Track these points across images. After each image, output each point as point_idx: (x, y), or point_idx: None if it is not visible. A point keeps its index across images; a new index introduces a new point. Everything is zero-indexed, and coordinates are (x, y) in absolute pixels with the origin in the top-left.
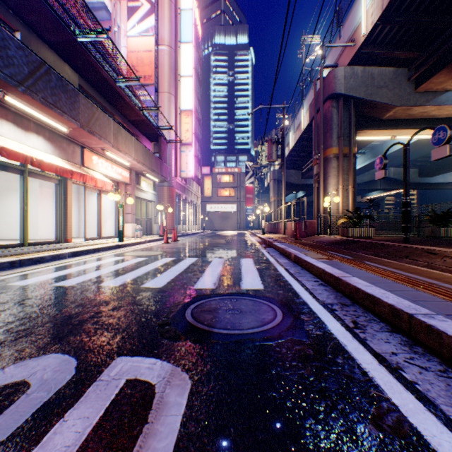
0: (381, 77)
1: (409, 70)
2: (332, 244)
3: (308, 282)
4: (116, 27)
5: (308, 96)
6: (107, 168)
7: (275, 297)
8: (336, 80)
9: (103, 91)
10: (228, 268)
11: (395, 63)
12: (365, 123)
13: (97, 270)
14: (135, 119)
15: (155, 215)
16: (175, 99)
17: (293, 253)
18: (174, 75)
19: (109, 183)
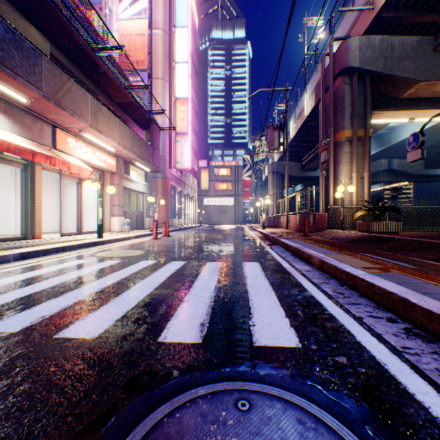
0: (402, 47)
1: (436, 38)
2: (357, 241)
3: (380, 325)
4: (107, 10)
5: (313, 79)
6: (87, 153)
7: (345, 390)
8: (350, 51)
9: (82, 64)
10: (226, 282)
11: (419, 31)
12: (381, 103)
13: (25, 287)
14: (123, 100)
15: (147, 208)
16: (170, 86)
17: (317, 257)
18: (168, 60)
19: (86, 169)
